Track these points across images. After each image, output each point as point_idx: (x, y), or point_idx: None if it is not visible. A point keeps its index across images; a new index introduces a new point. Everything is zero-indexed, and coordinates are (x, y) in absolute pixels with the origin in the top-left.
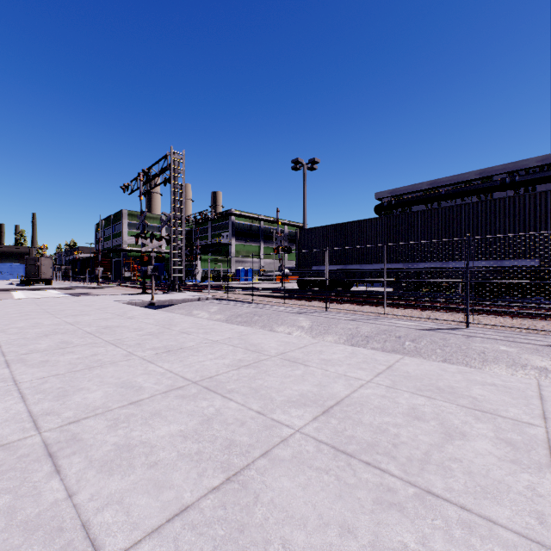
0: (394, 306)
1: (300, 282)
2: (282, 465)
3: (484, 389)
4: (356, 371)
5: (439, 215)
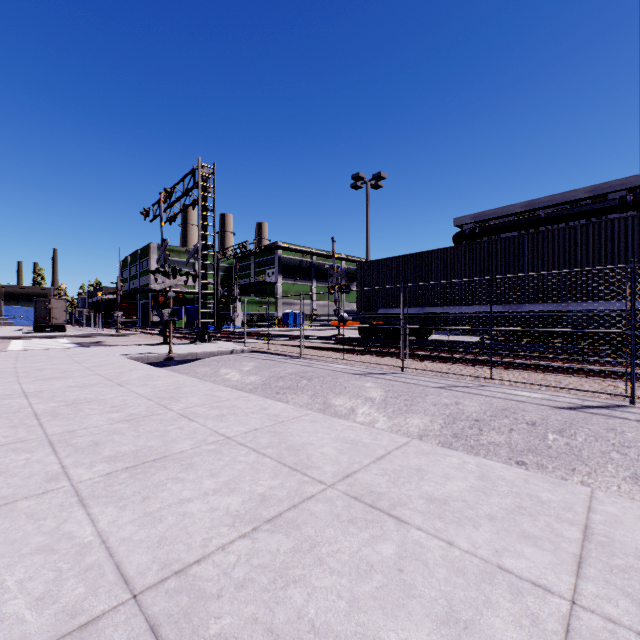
0: (501, 366)
1: (363, 330)
2: None
3: None
4: (521, 549)
5: (555, 239)
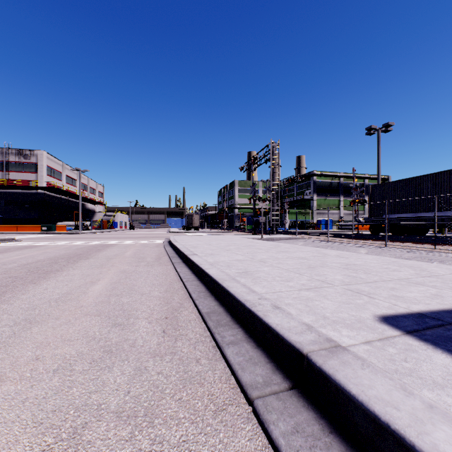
0: (451, 245)
1: (372, 228)
2: (325, 268)
3: (438, 268)
4: (373, 261)
5: None
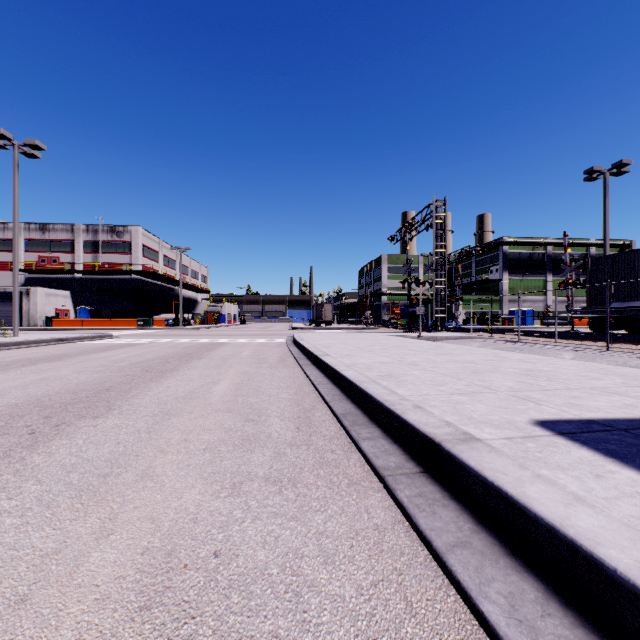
0: None
1: (592, 323)
2: (496, 373)
3: None
4: (569, 367)
5: None
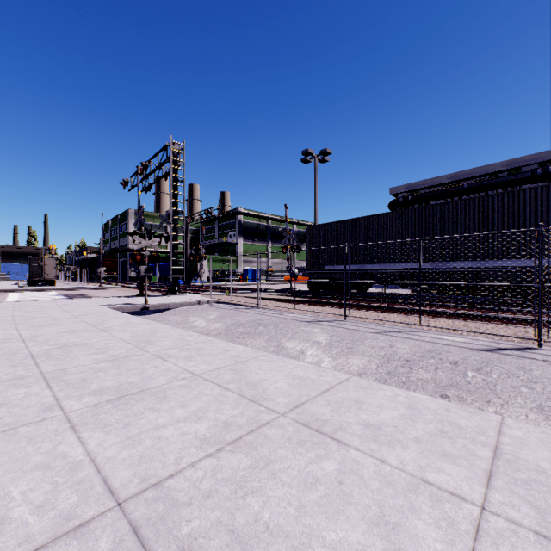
0: (429, 315)
1: (311, 284)
2: None
3: None
4: (441, 465)
5: (475, 206)
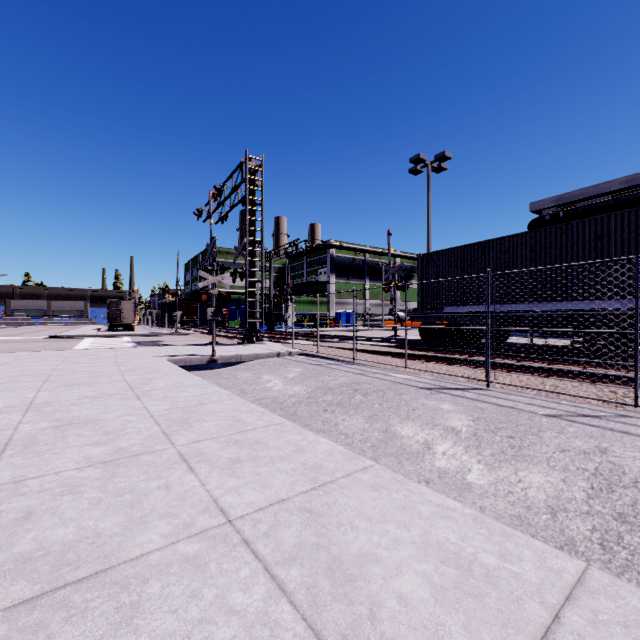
0: None
1: (425, 331)
2: None
3: None
4: None
5: None
